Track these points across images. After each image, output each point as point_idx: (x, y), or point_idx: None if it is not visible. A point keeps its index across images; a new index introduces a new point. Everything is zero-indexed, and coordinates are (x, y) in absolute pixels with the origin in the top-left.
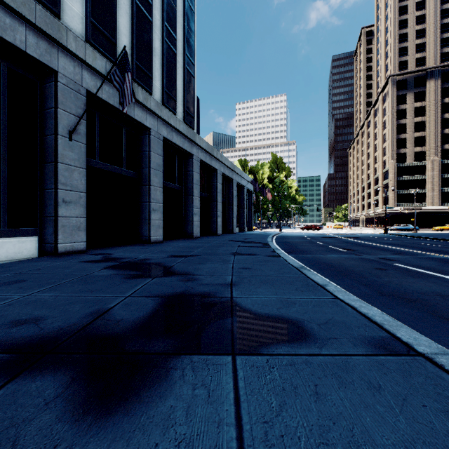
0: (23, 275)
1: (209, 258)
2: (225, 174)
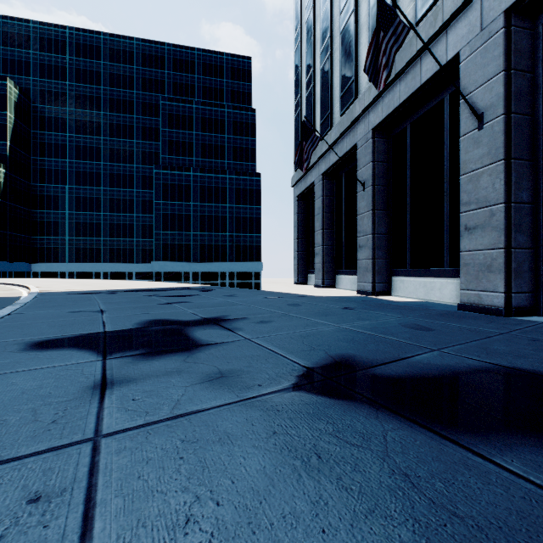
0: (475, 332)
1: None
2: None
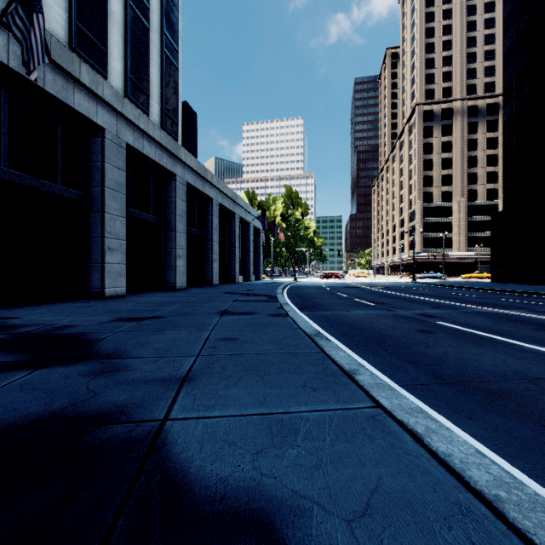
0: None
1: (178, 321)
2: (224, 205)
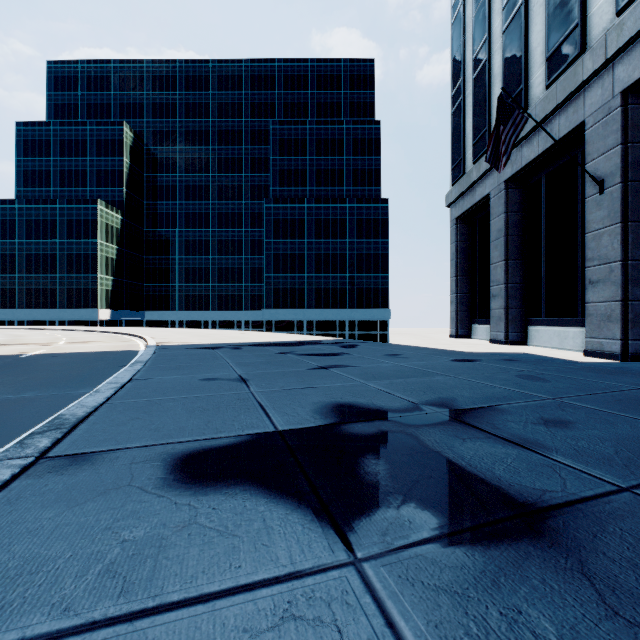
0: None
1: None
2: None
